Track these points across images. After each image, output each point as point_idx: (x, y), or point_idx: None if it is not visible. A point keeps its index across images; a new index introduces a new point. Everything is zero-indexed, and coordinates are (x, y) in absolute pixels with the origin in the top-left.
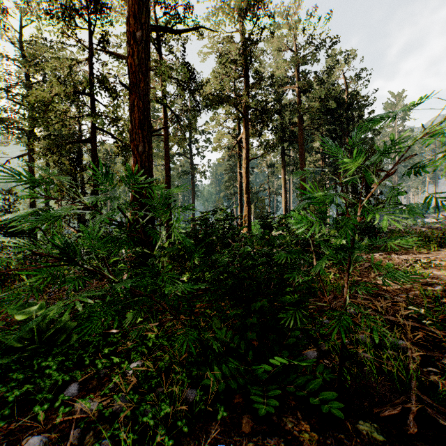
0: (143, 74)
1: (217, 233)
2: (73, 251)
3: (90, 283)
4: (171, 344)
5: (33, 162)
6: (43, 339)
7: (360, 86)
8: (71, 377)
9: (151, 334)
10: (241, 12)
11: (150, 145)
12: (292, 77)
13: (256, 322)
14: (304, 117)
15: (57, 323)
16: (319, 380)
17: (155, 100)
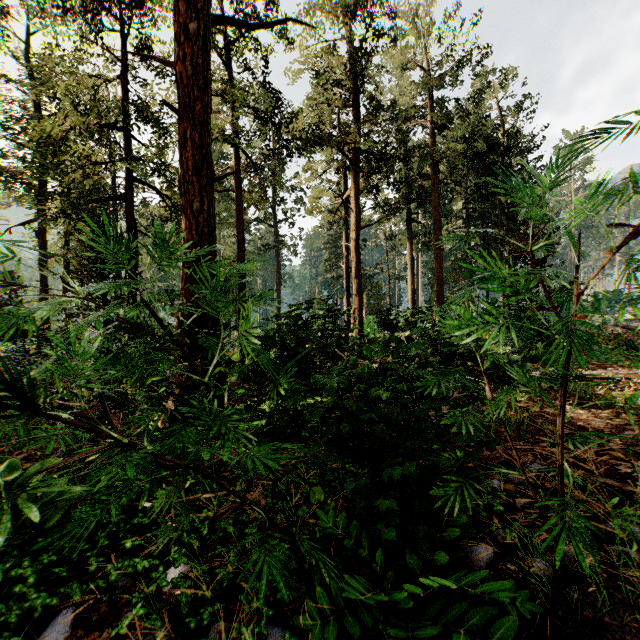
0: (201, 90)
1: (315, 338)
2: (33, 384)
3: (115, 418)
4: (240, 528)
5: (45, 231)
6: (19, 523)
7: (522, 120)
8: (64, 595)
9: (207, 511)
10: (349, 9)
11: (211, 201)
12: (422, 108)
13: (395, 508)
14: (440, 166)
15: (47, 494)
16: (513, 619)
17: (221, 139)
